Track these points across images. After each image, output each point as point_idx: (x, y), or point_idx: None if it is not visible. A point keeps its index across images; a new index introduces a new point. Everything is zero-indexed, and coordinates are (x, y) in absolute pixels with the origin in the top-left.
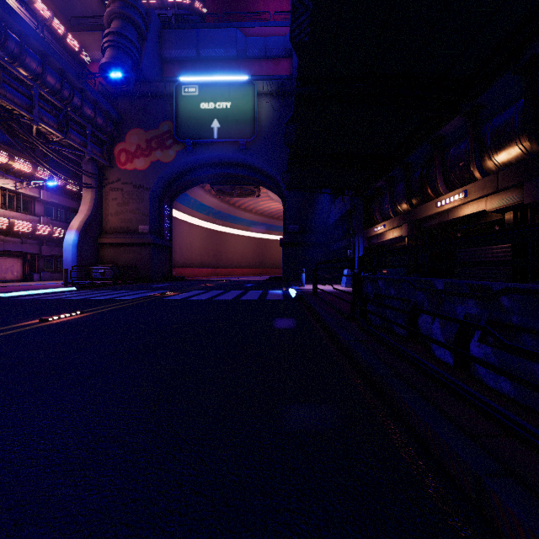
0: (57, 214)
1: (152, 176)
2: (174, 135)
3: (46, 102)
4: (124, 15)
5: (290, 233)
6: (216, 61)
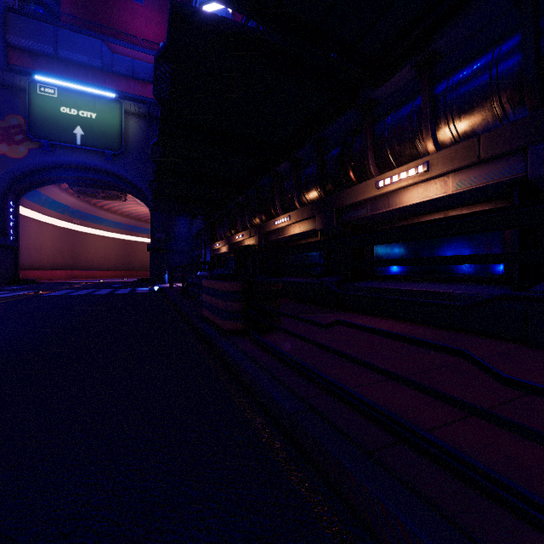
0: None
1: None
2: (27, 132)
3: None
4: None
5: (157, 240)
6: (78, 66)
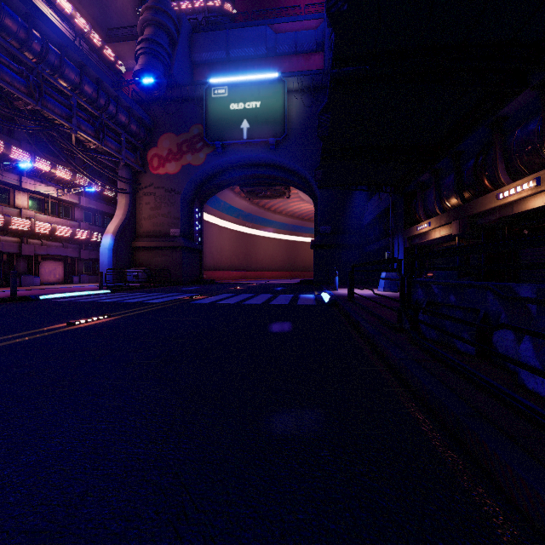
0: (95, 219)
1: (182, 180)
2: (204, 137)
3: (85, 112)
4: (156, 22)
5: (321, 235)
6: (246, 61)
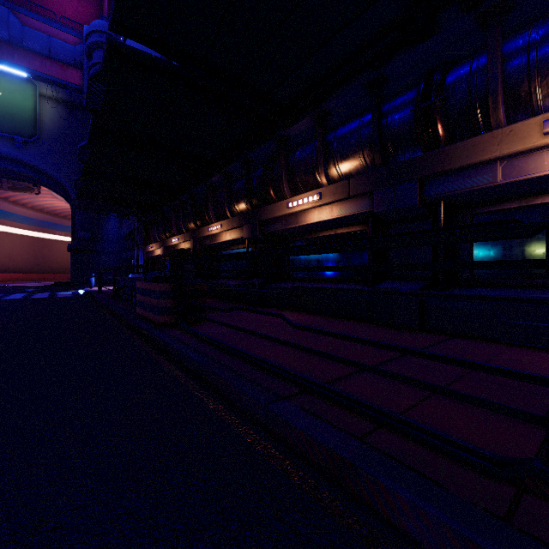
0: None
1: None
2: None
3: None
4: None
5: (80, 240)
6: None
